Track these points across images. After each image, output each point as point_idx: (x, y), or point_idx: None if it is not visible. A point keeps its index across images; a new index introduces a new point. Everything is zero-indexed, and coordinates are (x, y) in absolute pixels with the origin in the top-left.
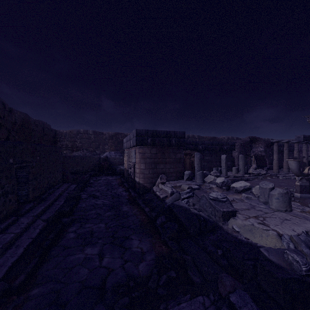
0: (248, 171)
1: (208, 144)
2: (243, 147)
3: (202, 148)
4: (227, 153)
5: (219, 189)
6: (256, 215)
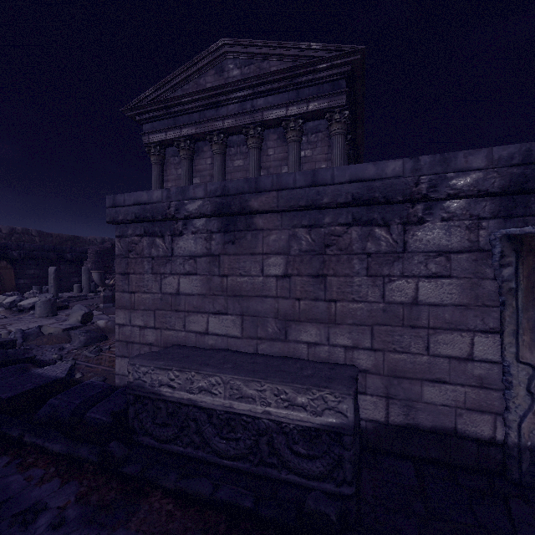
0: (98, 289)
1: (32, 249)
2: (100, 257)
3: (20, 256)
4: (74, 265)
5: (8, 312)
6: (5, 324)
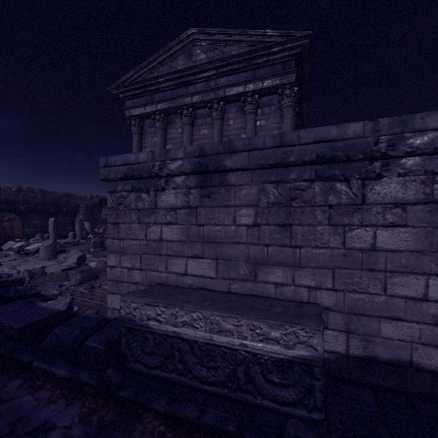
0: (88, 236)
1: (36, 204)
2: (90, 210)
3: (26, 209)
4: (69, 216)
5: (17, 255)
6: (15, 265)
